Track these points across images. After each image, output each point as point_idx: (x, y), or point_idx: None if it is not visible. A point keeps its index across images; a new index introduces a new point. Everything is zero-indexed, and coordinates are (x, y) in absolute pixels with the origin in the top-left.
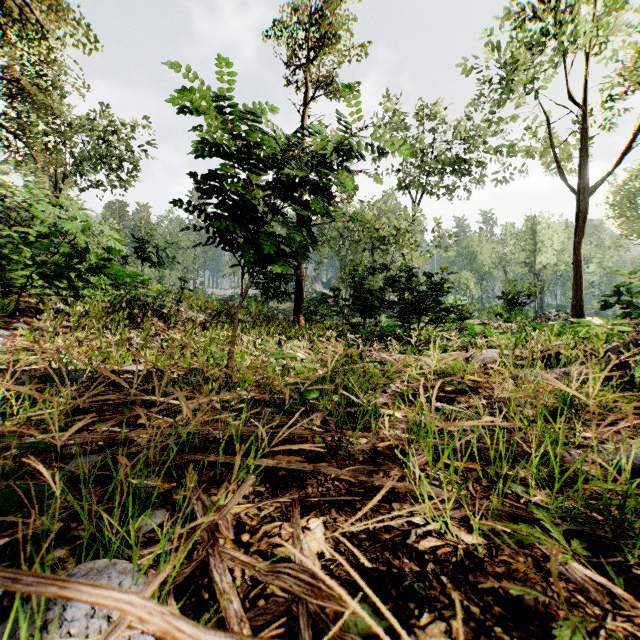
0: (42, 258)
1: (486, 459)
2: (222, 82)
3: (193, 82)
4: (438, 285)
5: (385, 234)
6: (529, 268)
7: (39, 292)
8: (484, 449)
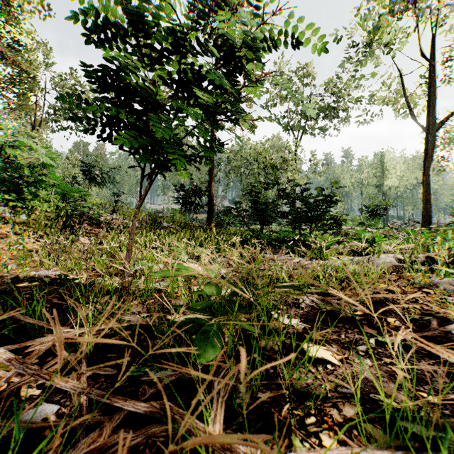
0: None
1: None
2: None
3: None
4: (327, 197)
5: (276, 162)
6: (379, 189)
7: None
8: None
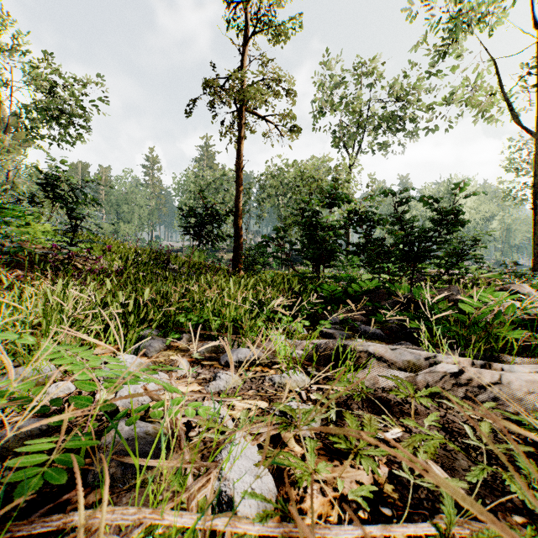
0: None
1: None
2: None
3: None
4: (449, 214)
5: (325, 184)
6: None
7: None
8: None
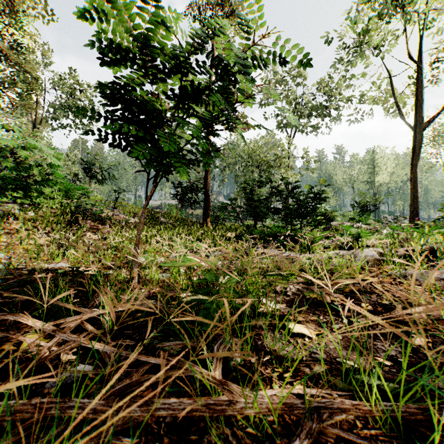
0: None
1: None
2: None
3: None
4: (317, 194)
5: (269, 160)
6: (370, 185)
7: None
8: None
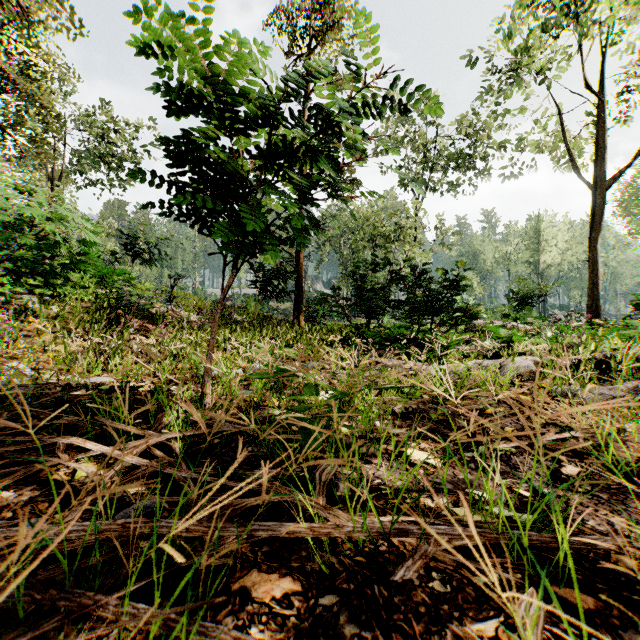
0: (9, 252)
1: (629, 582)
2: (193, 8)
3: (155, 9)
4: (453, 282)
5: (388, 231)
6: (533, 267)
7: (9, 290)
8: (606, 548)
